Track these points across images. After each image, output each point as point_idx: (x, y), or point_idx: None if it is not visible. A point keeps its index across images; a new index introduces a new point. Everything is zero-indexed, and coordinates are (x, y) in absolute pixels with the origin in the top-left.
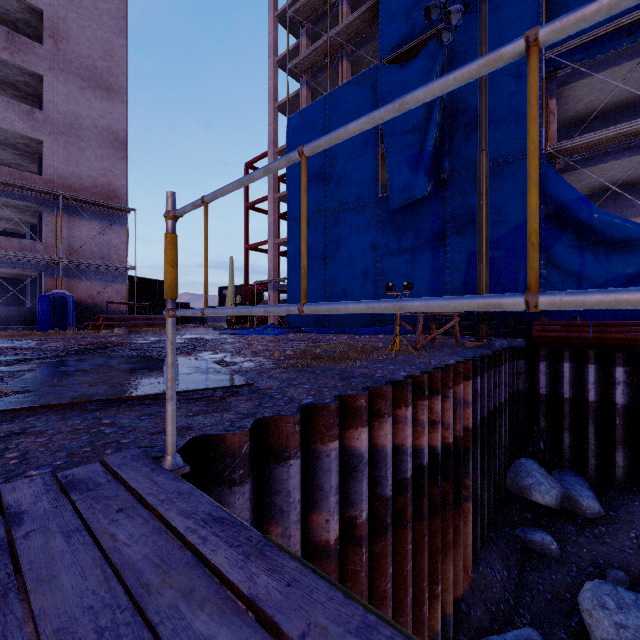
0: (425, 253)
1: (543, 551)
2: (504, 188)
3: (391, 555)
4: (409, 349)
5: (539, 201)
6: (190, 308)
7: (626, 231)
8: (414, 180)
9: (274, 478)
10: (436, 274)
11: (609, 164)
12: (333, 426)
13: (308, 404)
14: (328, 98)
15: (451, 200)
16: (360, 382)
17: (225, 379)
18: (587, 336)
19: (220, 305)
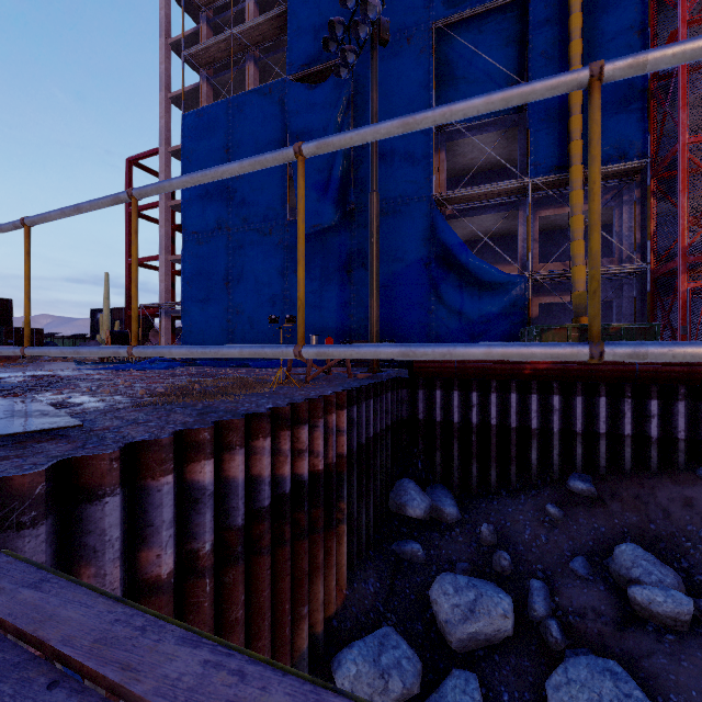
0: (333, 283)
1: (412, 559)
2: (403, 227)
3: (244, 582)
4: (297, 382)
5: (430, 243)
6: (46, 336)
7: (492, 276)
8: (322, 208)
9: (86, 518)
10: (343, 305)
11: (484, 216)
12: (166, 461)
13: (136, 441)
14: (232, 102)
15: (357, 232)
16: (218, 416)
17: (48, 422)
18: (453, 366)
19: (93, 332)
